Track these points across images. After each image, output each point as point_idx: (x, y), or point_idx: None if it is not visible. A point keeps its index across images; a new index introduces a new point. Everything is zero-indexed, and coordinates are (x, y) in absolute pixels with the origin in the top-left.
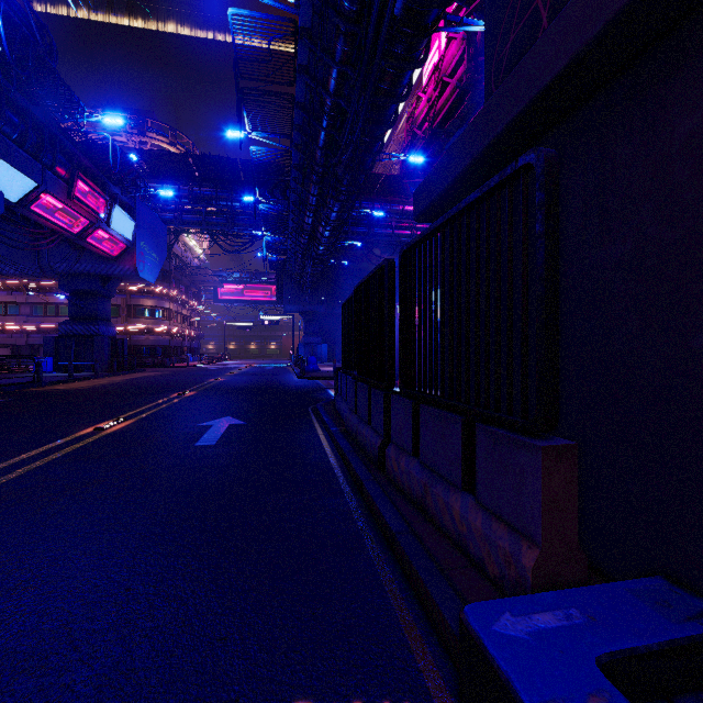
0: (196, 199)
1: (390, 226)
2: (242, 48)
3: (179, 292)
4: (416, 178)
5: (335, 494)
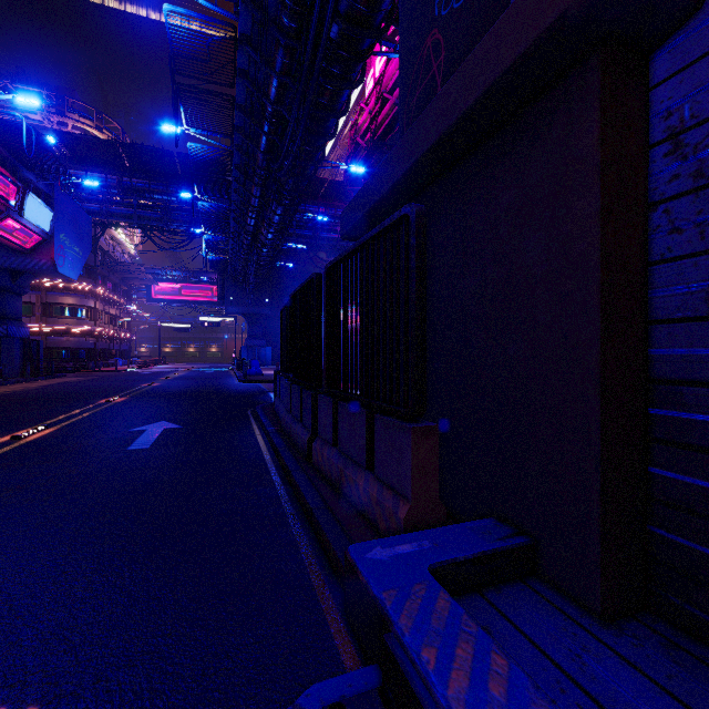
0: (126, 190)
1: (335, 231)
2: (178, 45)
3: (106, 290)
4: (360, 186)
5: (266, 485)
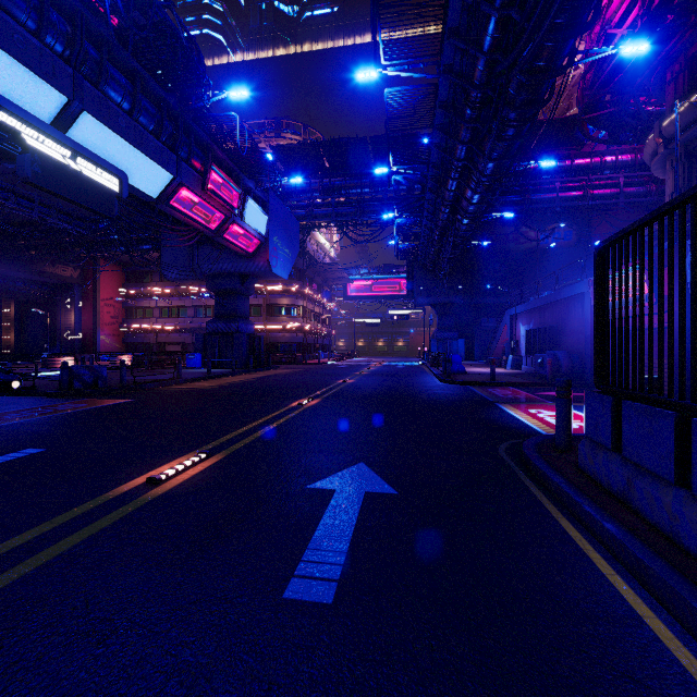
0: (326, 191)
1: (551, 189)
2: None
3: (311, 290)
4: (601, 110)
5: None
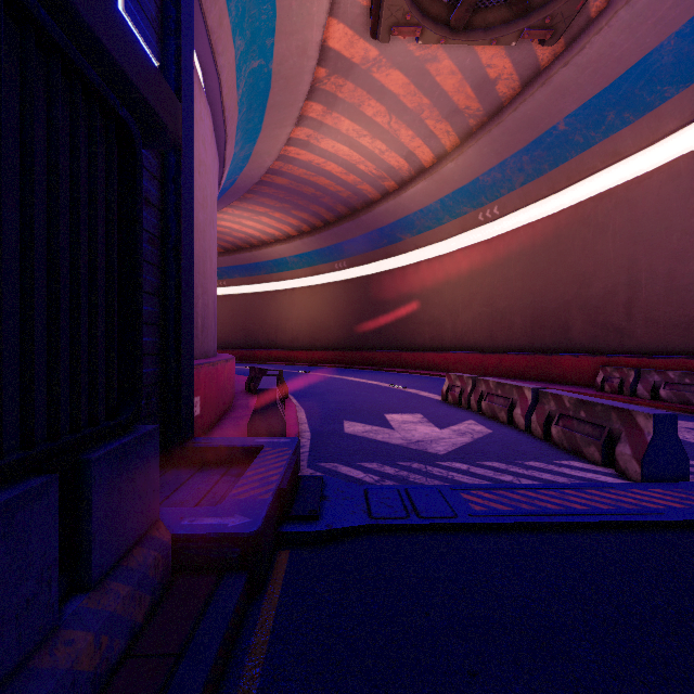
0: None
1: None
2: None
3: None
4: None
5: None
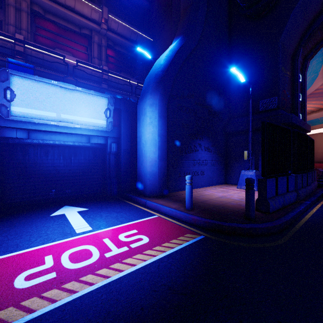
0: None
1: None
2: None
3: None
4: None
5: None
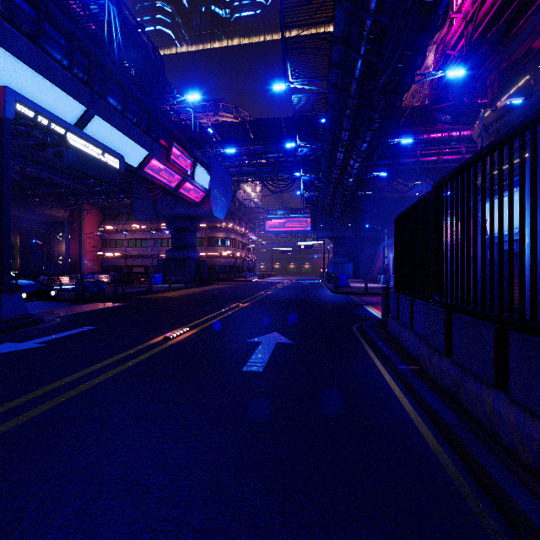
0: (251, 155)
1: (414, 155)
2: None
3: (240, 227)
4: (445, 102)
5: None
